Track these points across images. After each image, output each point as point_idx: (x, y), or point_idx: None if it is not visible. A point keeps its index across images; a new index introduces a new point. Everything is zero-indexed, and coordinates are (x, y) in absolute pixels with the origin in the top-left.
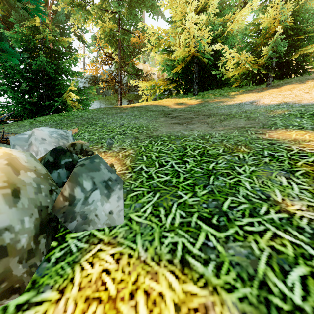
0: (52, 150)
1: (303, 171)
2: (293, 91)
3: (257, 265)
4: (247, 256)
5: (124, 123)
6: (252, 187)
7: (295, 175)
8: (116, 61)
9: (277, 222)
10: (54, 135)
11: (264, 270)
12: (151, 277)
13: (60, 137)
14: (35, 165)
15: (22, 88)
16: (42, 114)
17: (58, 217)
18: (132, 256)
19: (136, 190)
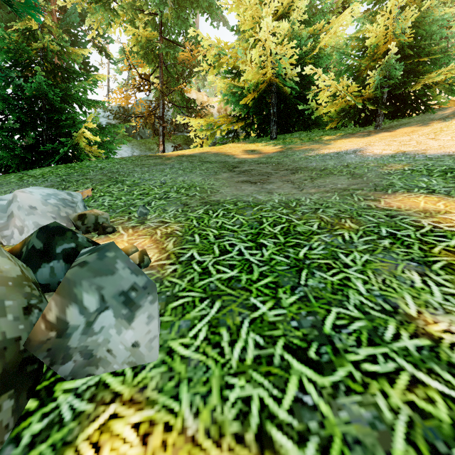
0: (40, 230)
1: (444, 262)
2: (413, 135)
3: (391, 443)
4: (371, 424)
5: (167, 180)
6: (369, 290)
7: (433, 269)
8: (156, 86)
9: (414, 354)
10: (52, 200)
11: (404, 453)
12: None
13: (62, 204)
14: None
15: (10, 123)
16: (41, 164)
17: (39, 357)
18: (172, 428)
19: (182, 295)
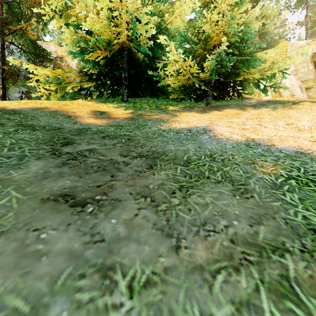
0: None
1: None
2: (241, 118)
3: None
4: None
5: None
6: None
7: None
8: None
9: None
10: None
11: None
12: None
13: None
14: None
15: None
16: None
17: None
18: None
19: None
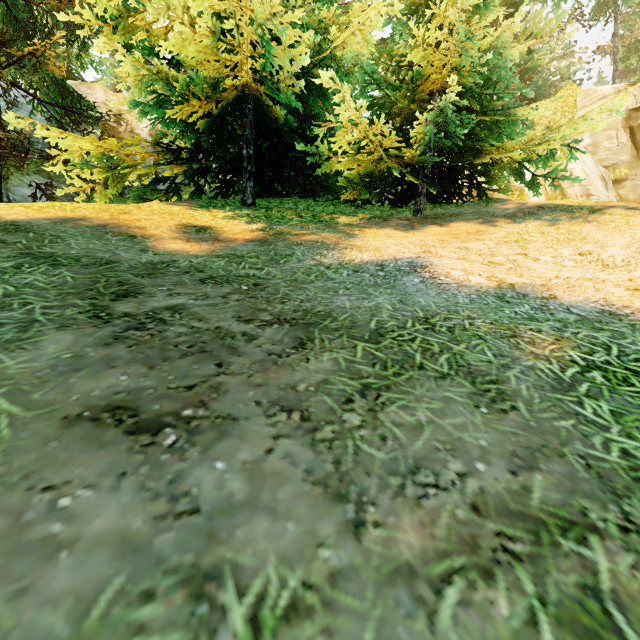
0: None
1: None
2: (487, 242)
3: None
4: None
5: None
6: None
7: None
8: None
9: None
10: None
11: None
12: None
13: None
14: None
15: None
16: None
17: None
18: None
19: None
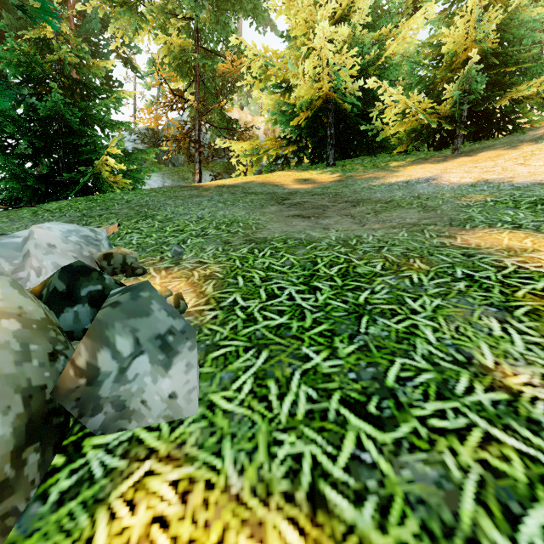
0: (63, 269)
1: (529, 308)
2: (498, 160)
3: (458, 503)
4: (437, 483)
5: (204, 215)
6: (439, 339)
7: (515, 315)
8: (191, 104)
9: (489, 409)
10: (73, 237)
11: (473, 513)
12: (251, 534)
13: (84, 242)
14: (19, 304)
15: (21, 149)
16: (57, 197)
17: (66, 407)
18: (214, 485)
19: (224, 344)
